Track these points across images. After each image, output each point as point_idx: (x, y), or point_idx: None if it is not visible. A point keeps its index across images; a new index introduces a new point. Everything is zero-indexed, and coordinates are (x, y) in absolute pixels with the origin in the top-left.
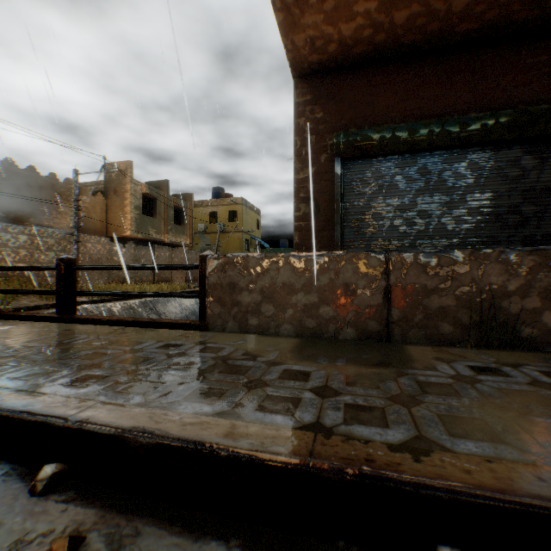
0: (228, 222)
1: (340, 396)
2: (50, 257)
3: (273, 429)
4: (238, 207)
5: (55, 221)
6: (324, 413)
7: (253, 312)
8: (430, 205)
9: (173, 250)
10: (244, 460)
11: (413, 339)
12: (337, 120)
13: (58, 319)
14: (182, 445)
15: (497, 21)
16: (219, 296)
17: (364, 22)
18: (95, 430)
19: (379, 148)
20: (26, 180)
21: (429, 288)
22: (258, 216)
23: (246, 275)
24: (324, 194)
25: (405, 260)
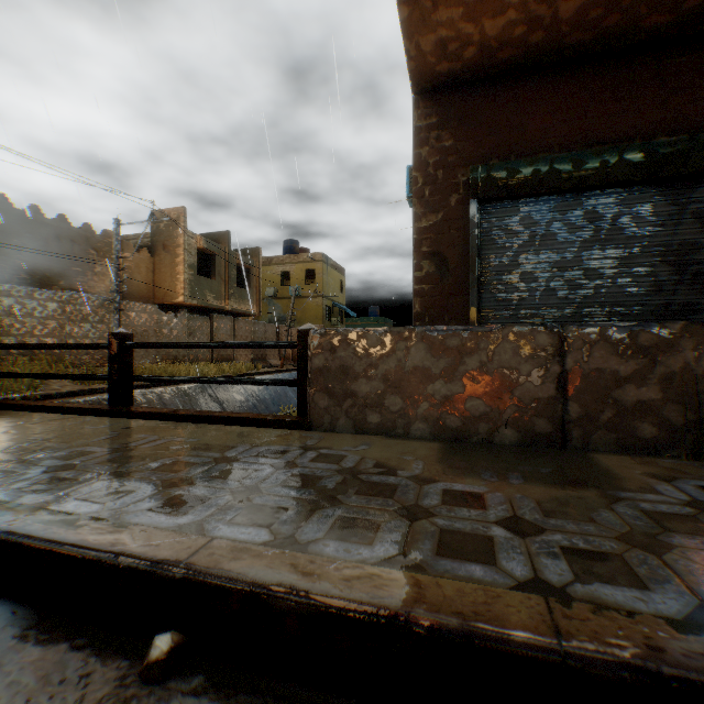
0: (304, 284)
1: (546, 534)
2: (85, 330)
3: (478, 588)
4: (316, 264)
5: (90, 284)
6: (538, 562)
7: (373, 405)
8: (600, 261)
9: (236, 320)
10: (456, 640)
11: (598, 445)
12: (472, 149)
13: (112, 413)
14: (355, 613)
15: (699, 12)
16: (327, 384)
17: (517, 17)
18: (222, 585)
19: (531, 186)
20: (55, 233)
21: (621, 376)
22: (342, 276)
23: (364, 356)
24: (454, 247)
25: (586, 337)
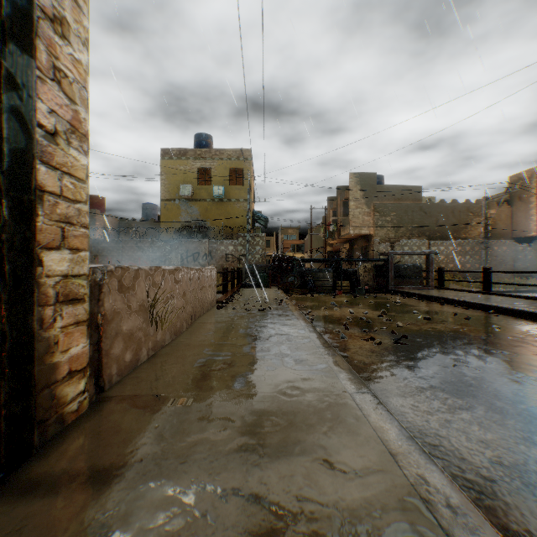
0: None
1: None
2: (465, 259)
3: None
4: None
5: (467, 233)
6: None
7: None
8: None
9: None
10: (528, 312)
11: None
12: None
13: (482, 293)
14: (516, 309)
15: None
16: None
17: None
18: (499, 307)
19: None
20: (449, 210)
21: None
22: None
23: None
24: None
25: None
